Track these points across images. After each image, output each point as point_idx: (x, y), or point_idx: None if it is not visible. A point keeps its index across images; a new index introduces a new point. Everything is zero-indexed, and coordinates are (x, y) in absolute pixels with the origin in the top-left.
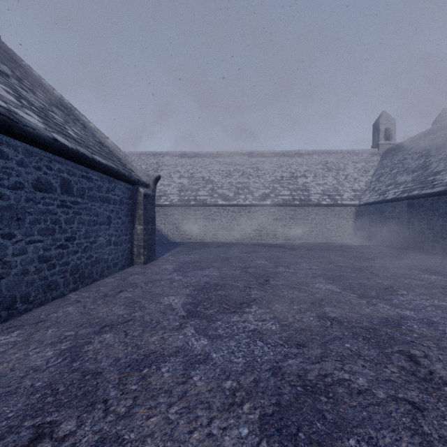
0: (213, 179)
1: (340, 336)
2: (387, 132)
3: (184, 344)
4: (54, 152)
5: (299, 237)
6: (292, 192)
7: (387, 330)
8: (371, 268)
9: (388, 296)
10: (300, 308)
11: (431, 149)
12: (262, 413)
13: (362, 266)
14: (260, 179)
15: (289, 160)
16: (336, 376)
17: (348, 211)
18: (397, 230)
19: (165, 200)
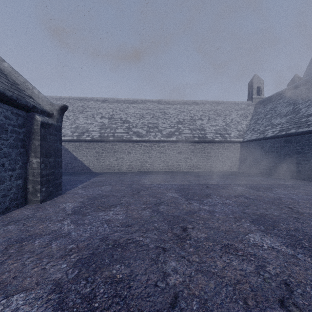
0: (129, 120)
1: None
2: (257, 89)
3: None
4: None
5: (198, 166)
6: (192, 131)
7: None
8: (282, 201)
9: None
10: None
11: (297, 99)
12: None
13: (271, 198)
14: (167, 120)
15: (189, 107)
16: None
17: (235, 146)
18: (276, 161)
19: (87, 136)
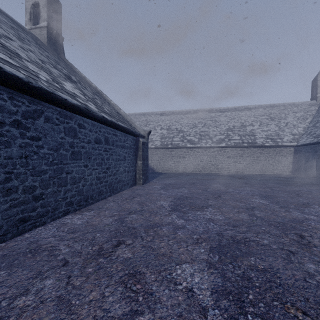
0: (183, 130)
1: (260, 224)
2: None
3: (172, 221)
4: (102, 123)
5: (247, 169)
6: (242, 137)
7: (292, 224)
8: (298, 192)
9: (302, 208)
10: (239, 210)
11: None
12: (211, 246)
13: (291, 190)
14: (217, 128)
15: (240, 113)
16: (252, 239)
17: (288, 150)
18: None
19: (152, 144)
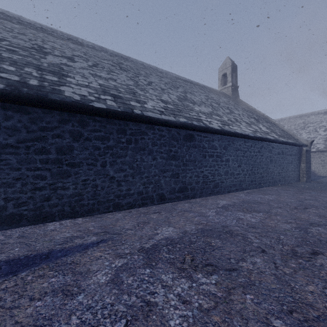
0: None
1: None
2: None
3: None
4: (280, 143)
5: None
6: None
7: None
8: None
9: None
10: None
11: None
12: None
13: None
14: None
15: None
16: None
17: None
18: None
19: (312, 148)
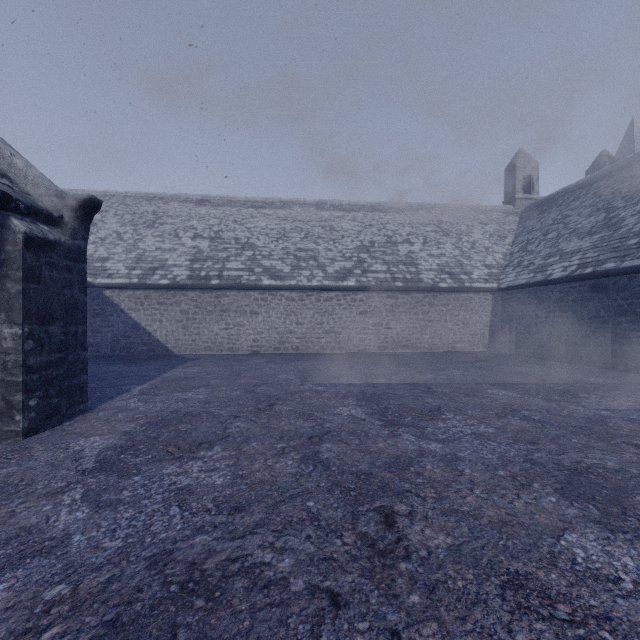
0: (255, 243)
1: None
2: (525, 181)
3: None
4: None
5: (404, 343)
6: (391, 267)
7: None
8: (612, 427)
9: None
10: None
11: (613, 199)
12: None
13: (582, 419)
14: (337, 244)
15: (382, 216)
16: None
17: (481, 299)
18: (572, 331)
19: (163, 276)
